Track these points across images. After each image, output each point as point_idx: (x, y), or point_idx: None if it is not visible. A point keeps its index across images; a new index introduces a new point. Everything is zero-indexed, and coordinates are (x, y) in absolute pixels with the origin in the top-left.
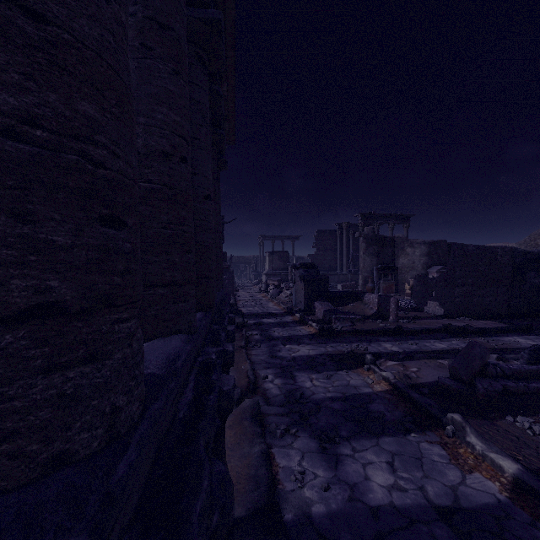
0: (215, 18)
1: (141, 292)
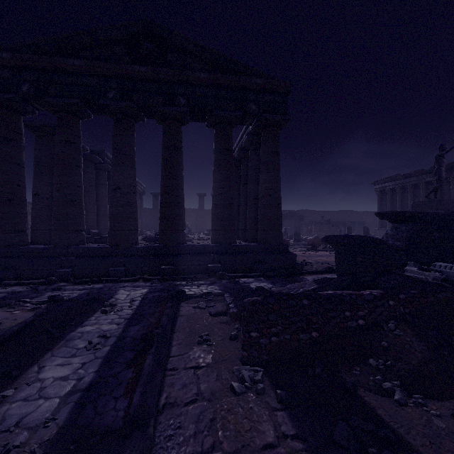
0: (100, 105)
1: (1, 229)
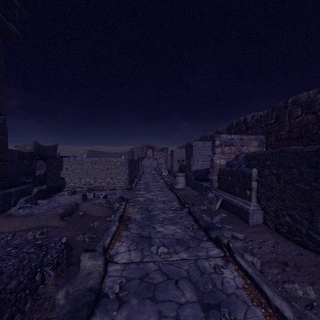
0: None
1: None
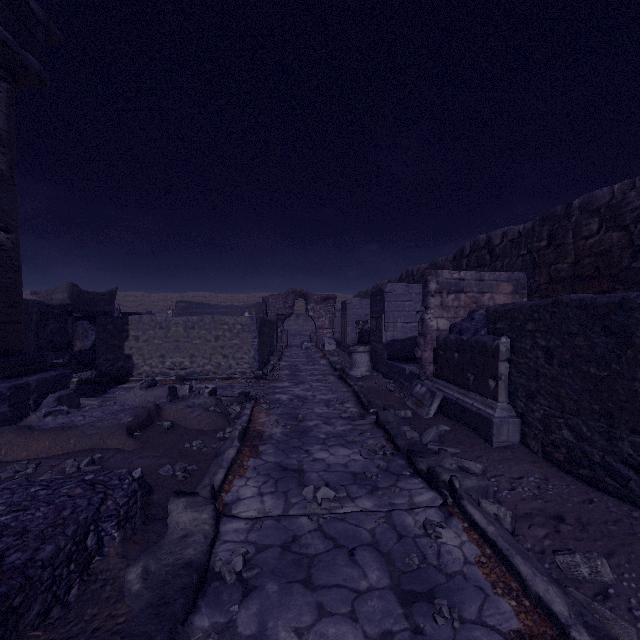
0: None
1: None
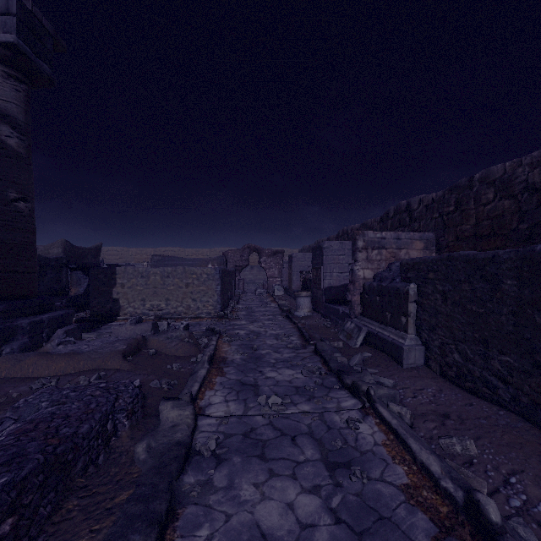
0: None
1: None
